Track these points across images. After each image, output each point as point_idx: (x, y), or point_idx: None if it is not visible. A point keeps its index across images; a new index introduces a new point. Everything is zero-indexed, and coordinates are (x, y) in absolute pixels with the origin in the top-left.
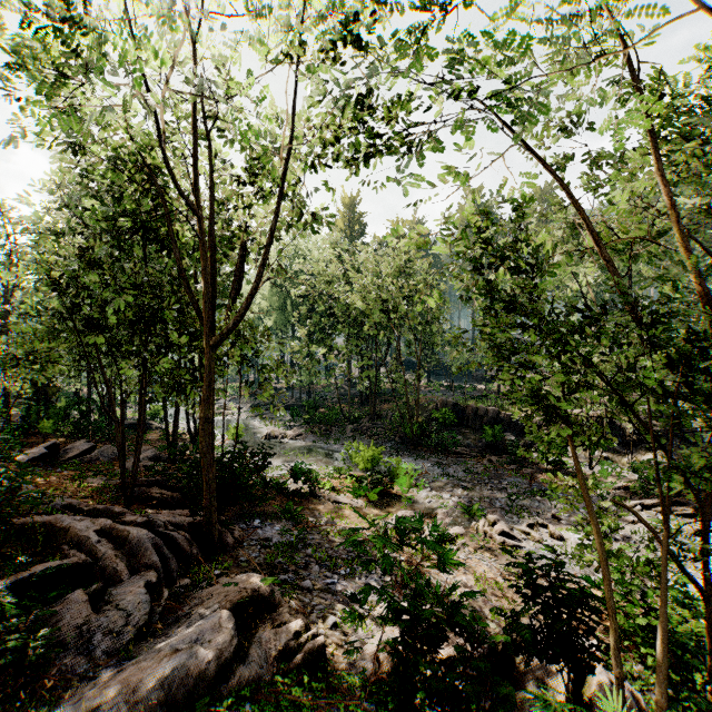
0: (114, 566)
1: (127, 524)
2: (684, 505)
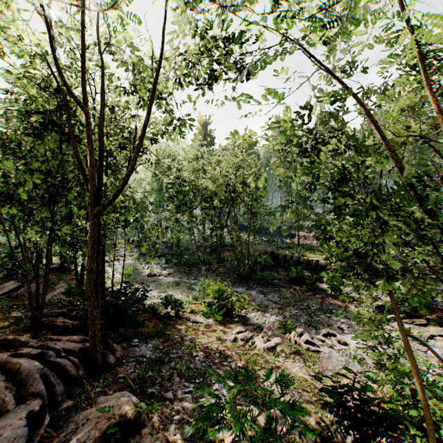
0: (3, 398)
1: (23, 356)
2: (420, 318)
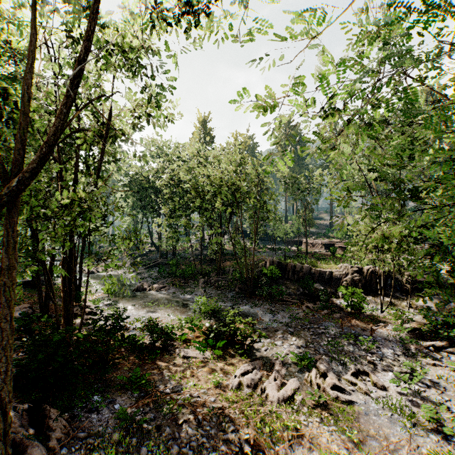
0: None
1: None
2: None
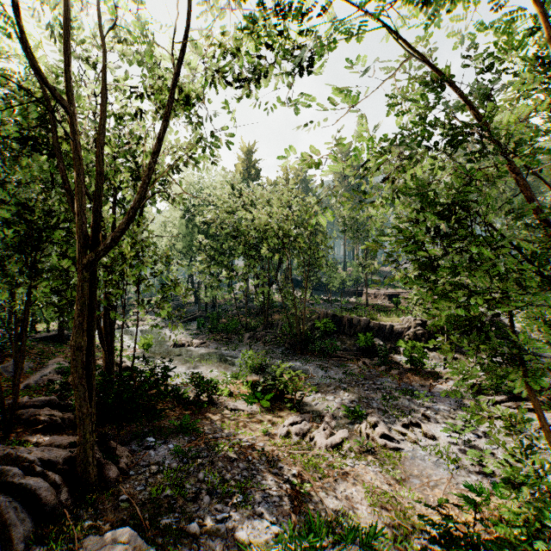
0: None
1: None
2: (526, 400)
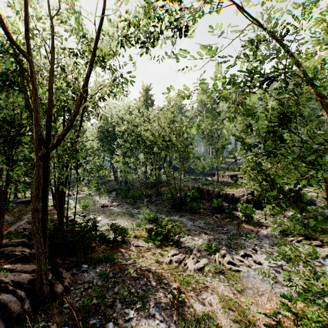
0: None
1: None
2: (315, 240)
